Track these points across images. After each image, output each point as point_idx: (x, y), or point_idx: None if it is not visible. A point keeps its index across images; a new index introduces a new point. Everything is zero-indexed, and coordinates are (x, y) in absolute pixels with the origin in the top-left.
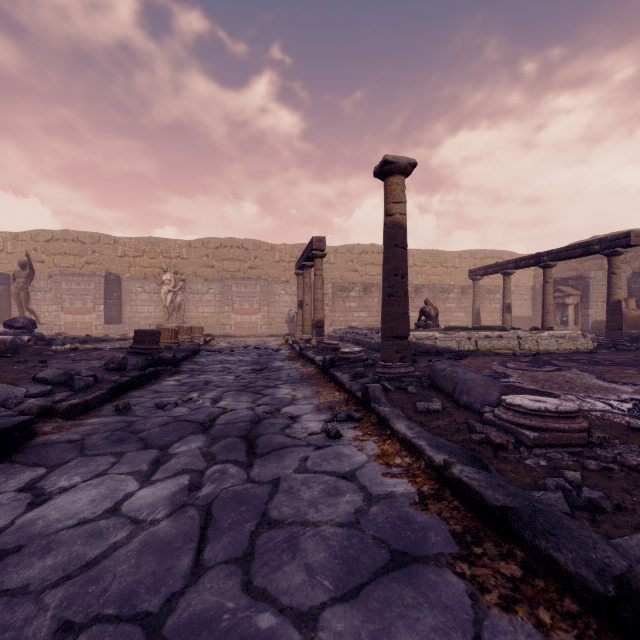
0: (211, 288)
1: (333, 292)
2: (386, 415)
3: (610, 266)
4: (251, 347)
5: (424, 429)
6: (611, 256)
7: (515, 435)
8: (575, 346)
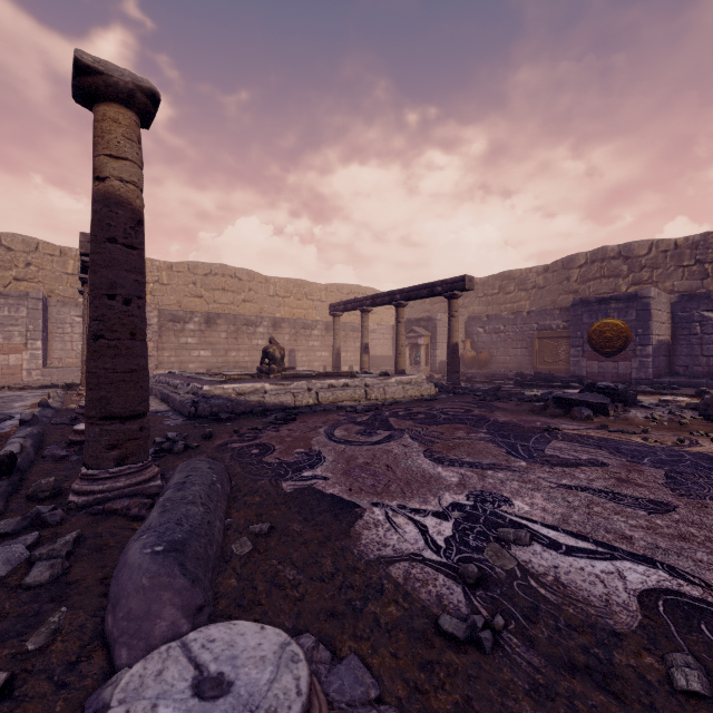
0: None
1: (160, 323)
2: None
3: (450, 309)
4: None
5: None
6: (451, 299)
7: None
8: (420, 392)
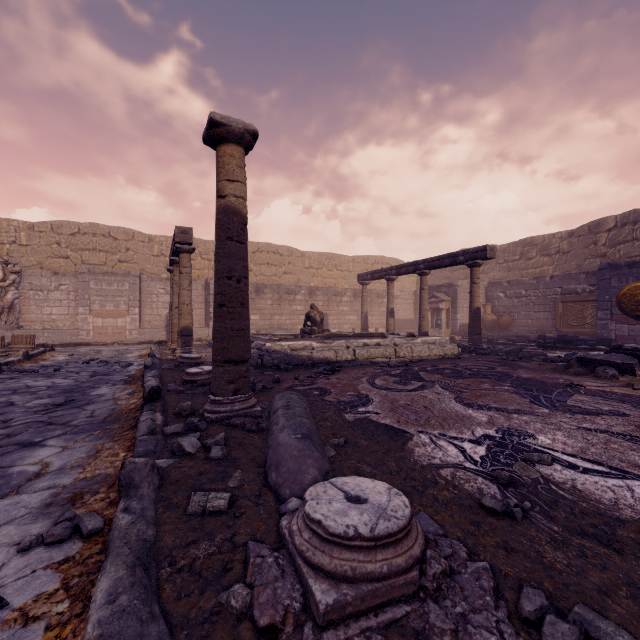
0: (63, 284)
1: None
2: (112, 540)
3: (472, 276)
4: (97, 361)
5: (146, 591)
6: (473, 267)
7: (304, 589)
8: (444, 352)
